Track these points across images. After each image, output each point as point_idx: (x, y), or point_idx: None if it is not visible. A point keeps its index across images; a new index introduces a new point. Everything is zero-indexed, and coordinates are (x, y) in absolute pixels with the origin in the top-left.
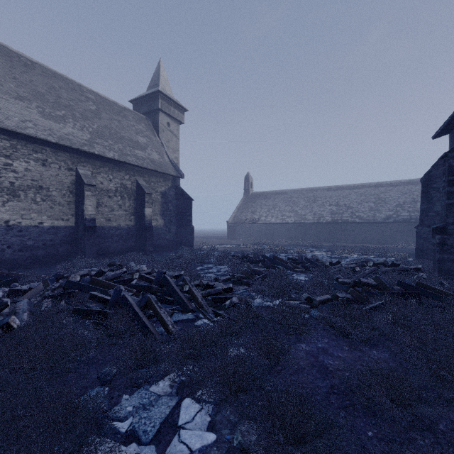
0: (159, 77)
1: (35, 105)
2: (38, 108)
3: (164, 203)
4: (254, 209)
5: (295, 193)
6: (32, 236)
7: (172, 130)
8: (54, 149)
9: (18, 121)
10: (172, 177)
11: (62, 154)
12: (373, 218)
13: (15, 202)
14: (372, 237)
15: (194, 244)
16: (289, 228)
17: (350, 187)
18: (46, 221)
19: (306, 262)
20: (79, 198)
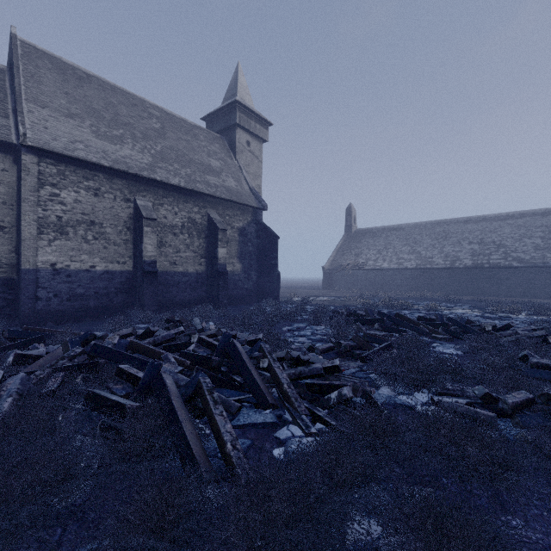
0: (236, 85)
1: (88, 123)
2: (92, 127)
3: (243, 243)
4: (358, 251)
5: (416, 228)
6: (83, 283)
7: (253, 150)
8: (109, 175)
9: (66, 142)
10: (252, 209)
11: (117, 181)
12: (541, 261)
13: (63, 241)
14: (540, 288)
15: (281, 295)
16: (409, 276)
17: (501, 217)
18: (99, 264)
19: (450, 325)
20: (138, 235)
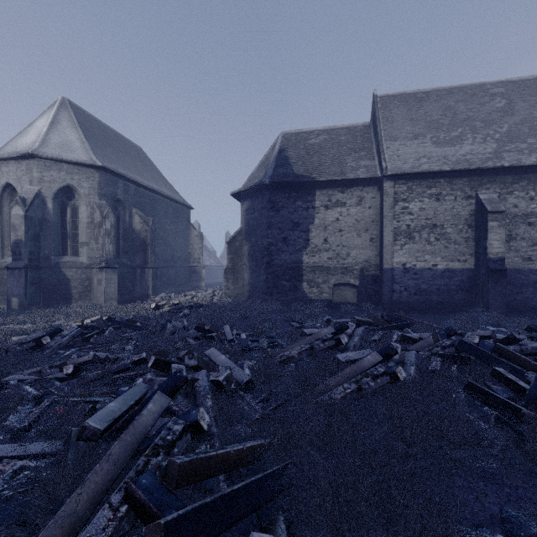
0: None
1: (428, 137)
2: (432, 139)
3: None
4: None
5: None
6: (426, 280)
7: None
8: (449, 178)
9: (413, 162)
10: None
11: (457, 181)
12: None
13: (410, 244)
14: None
15: None
16: None
17: None
18: (439, 263)
19: None
20: (480, 232)
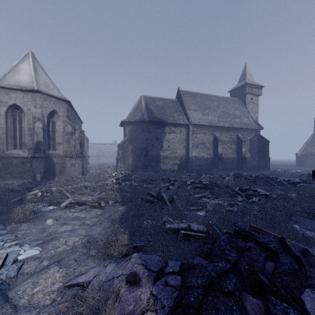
0: (245, 74)
1: (199, 111)
2: (200, 112)
3: (251, 145)
4: None
5: None
6: (201, 161)
7: (254, 101)
8: (207, 127)
9: (197, 120)
10: (255, 130)
11: (209, 129)
12: None
13: (197, 149)
14: None
15: None
16: None
17: None
18: (205, 155)
19: None
20: (215, 146)
